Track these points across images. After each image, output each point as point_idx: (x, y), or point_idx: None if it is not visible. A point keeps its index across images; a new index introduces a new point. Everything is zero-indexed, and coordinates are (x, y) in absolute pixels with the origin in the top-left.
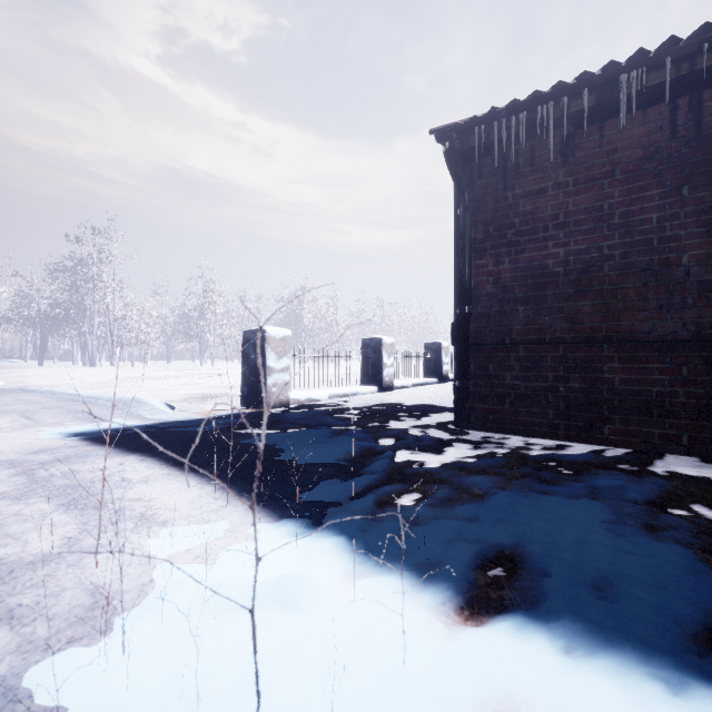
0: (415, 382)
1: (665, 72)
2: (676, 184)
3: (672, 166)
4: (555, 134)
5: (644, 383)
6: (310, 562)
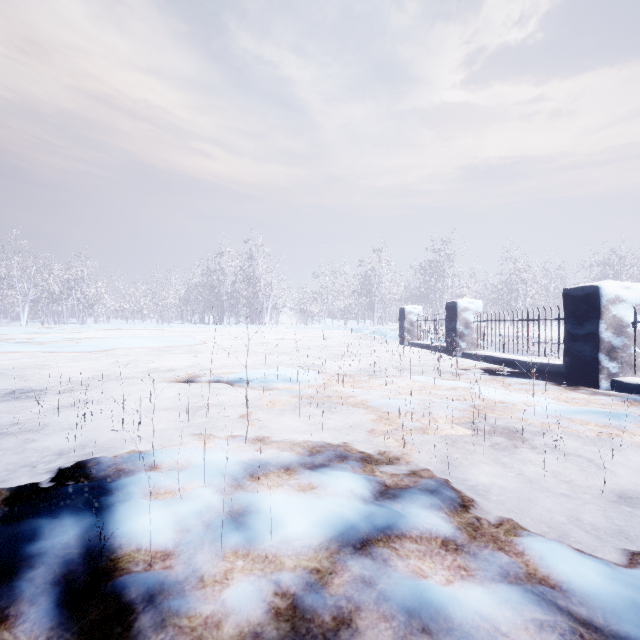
0: None
1: None
2: None
3: None
4: None
5: None
6: None
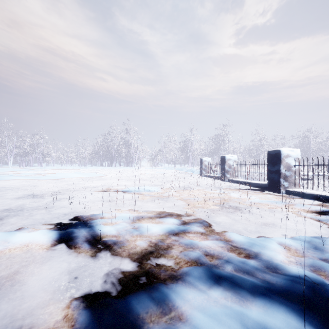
0: None
1: None
2: None
3: None
4: None
5: None
6: None
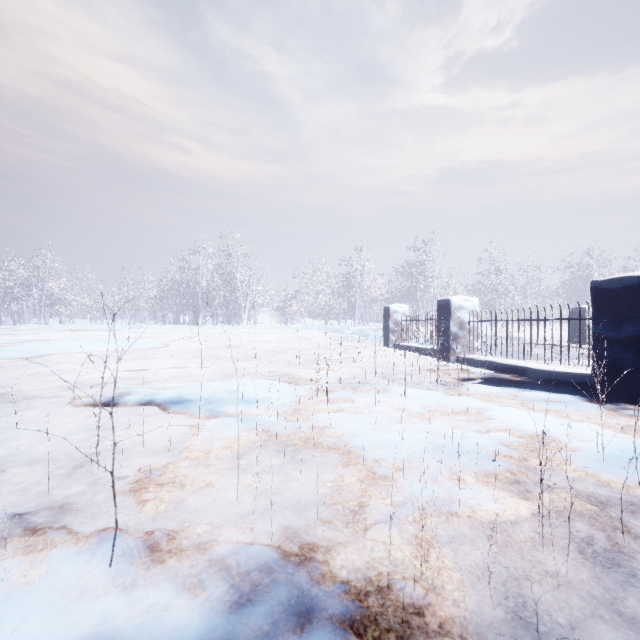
0: None
1: None
2: None
3: None
4: None
5: None
6: None
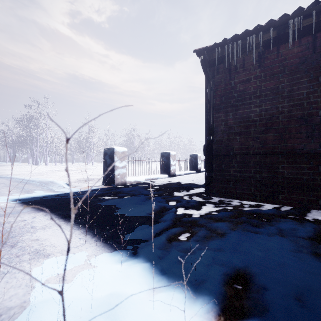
0: (185, 172)
1: (312, 18)
2: (316, 75)
3: (314, 66)
4: (255, 51)
5: (299, 174)
6: (128, 282)
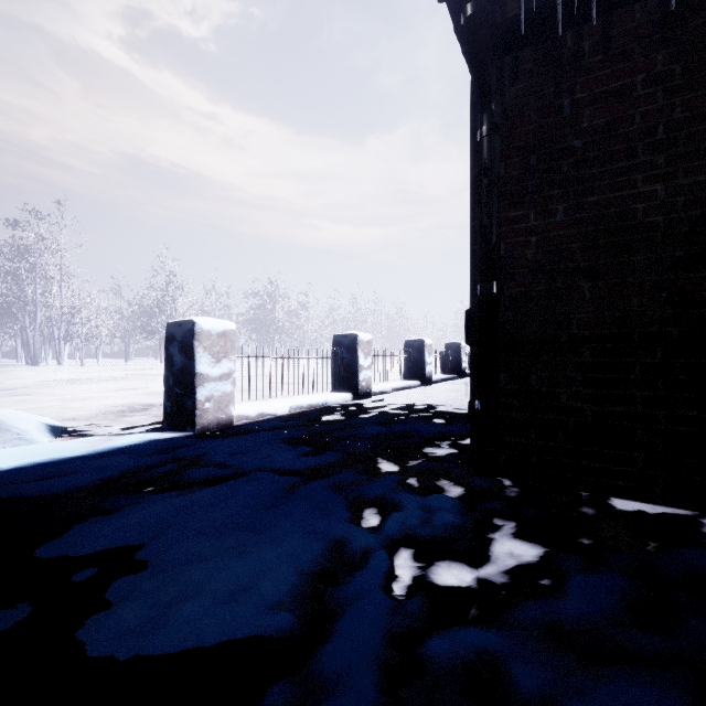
0: (396, 385)
1: None
2: None
3: None
4: None
5: None
6: None
